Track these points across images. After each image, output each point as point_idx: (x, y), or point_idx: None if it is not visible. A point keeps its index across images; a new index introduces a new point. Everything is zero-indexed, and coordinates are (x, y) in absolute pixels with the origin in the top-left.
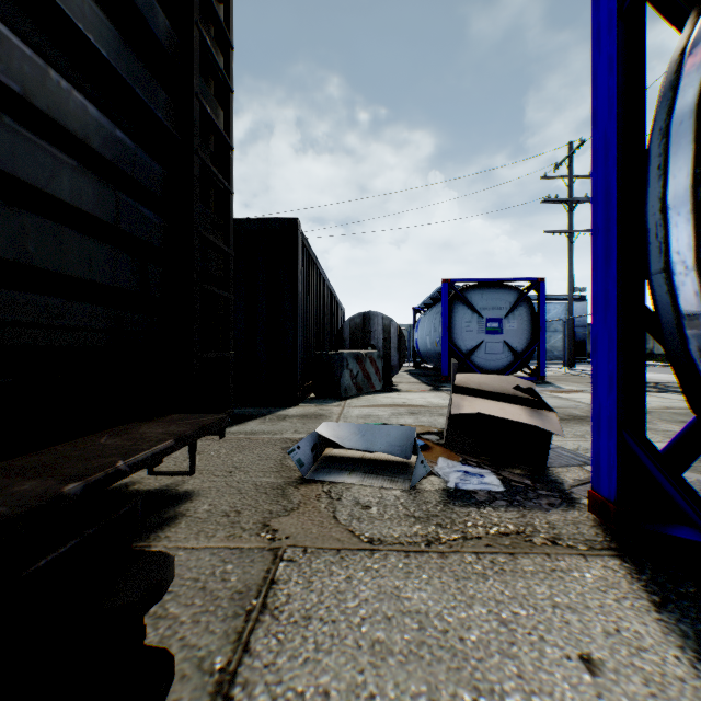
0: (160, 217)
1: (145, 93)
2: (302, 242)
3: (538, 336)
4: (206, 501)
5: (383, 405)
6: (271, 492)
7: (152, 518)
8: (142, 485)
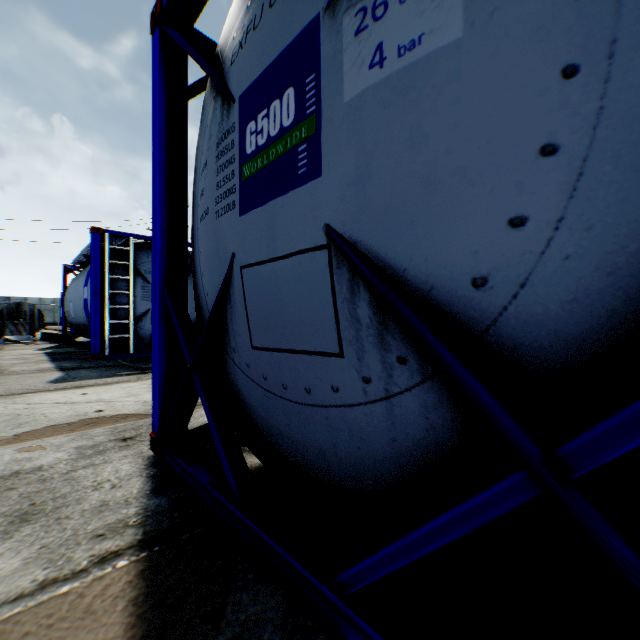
0: None
1: None
2: None
3: None
4: None
5: None
6: None
7: None
8: None
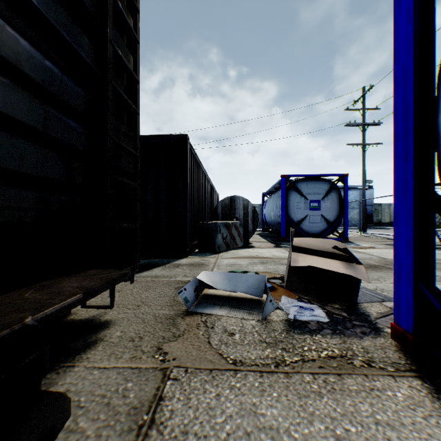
0: (83, 127)
1: (70, 37)
2: (191, 151)
3: (343, 212)
4: (119, 328)
5: (243, 257)
6: (165, 321)
7: (79, 342)
8: (77, 316)
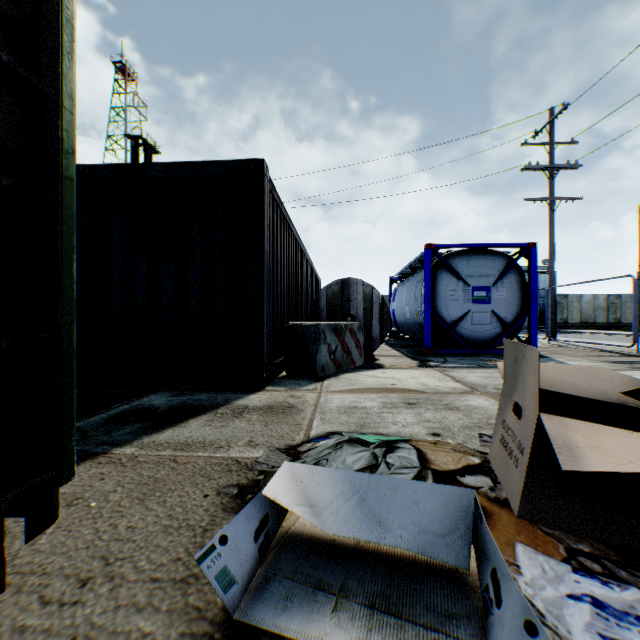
0: None
1: None
2: (272, 194)
3: (528, 306)
4: None
5: (369, 390)
6: None
7: None
8: None
